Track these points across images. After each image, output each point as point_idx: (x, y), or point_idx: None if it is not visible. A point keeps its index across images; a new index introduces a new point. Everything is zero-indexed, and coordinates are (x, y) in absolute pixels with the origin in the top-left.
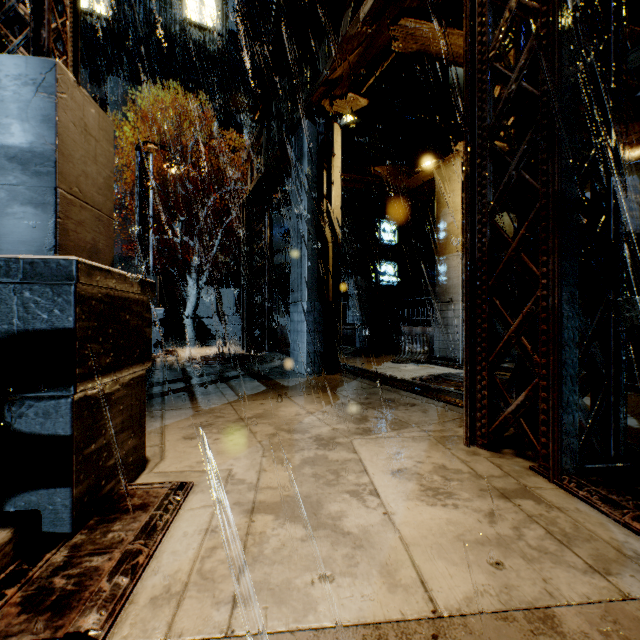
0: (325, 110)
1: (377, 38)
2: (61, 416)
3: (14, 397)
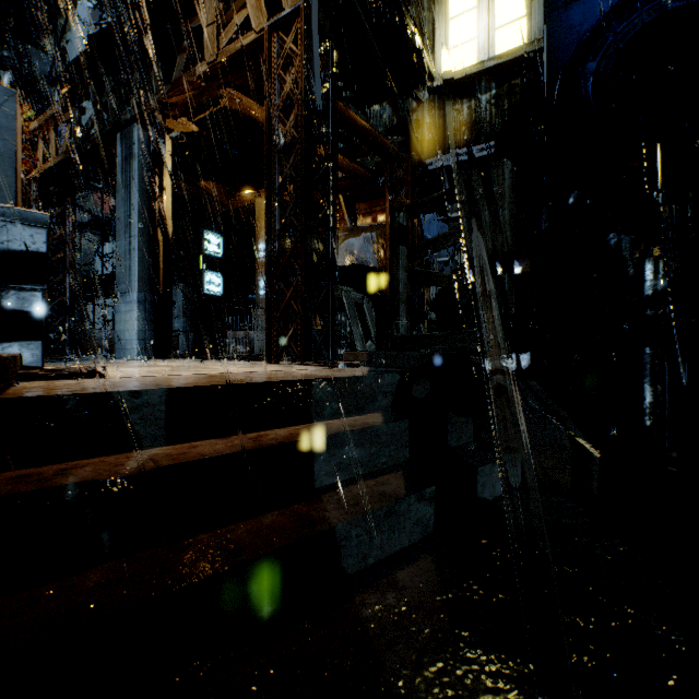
0: (158, 122)
1: (209, 91)
2: (36, 301)
3: (3, 287)
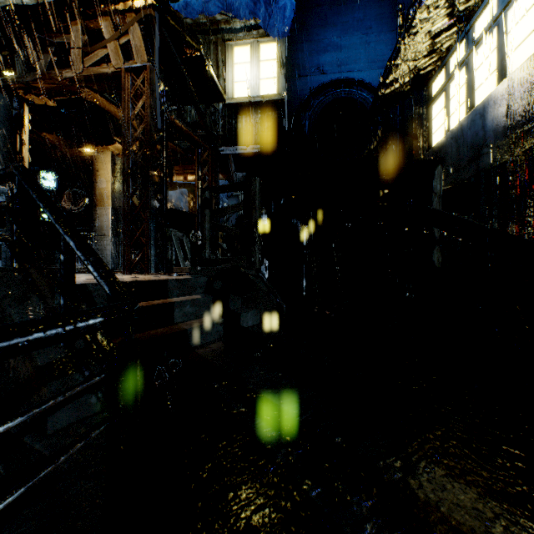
0: (19, 94)
1: (71, 87)
2: None
3: None
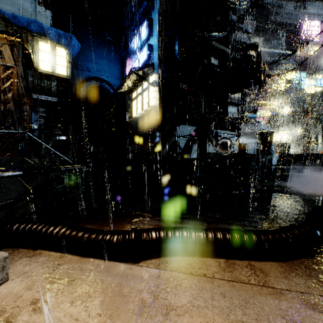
0: None
1: None
2: None
3: None
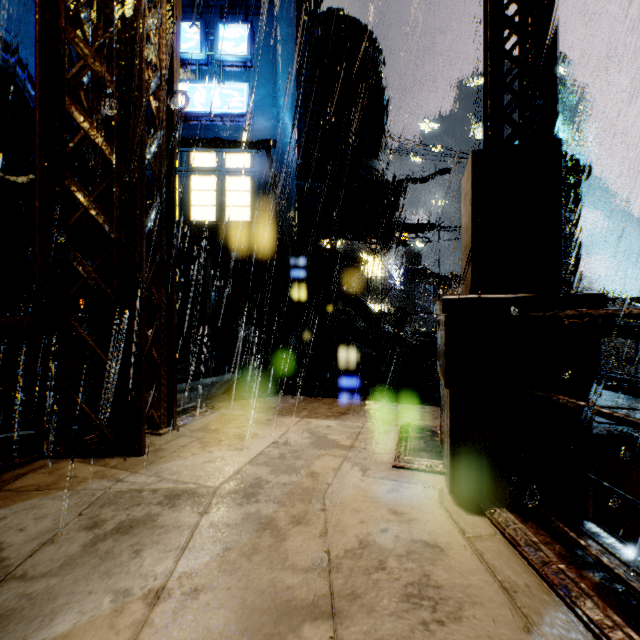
0: None
1: None
2: None
3: None
